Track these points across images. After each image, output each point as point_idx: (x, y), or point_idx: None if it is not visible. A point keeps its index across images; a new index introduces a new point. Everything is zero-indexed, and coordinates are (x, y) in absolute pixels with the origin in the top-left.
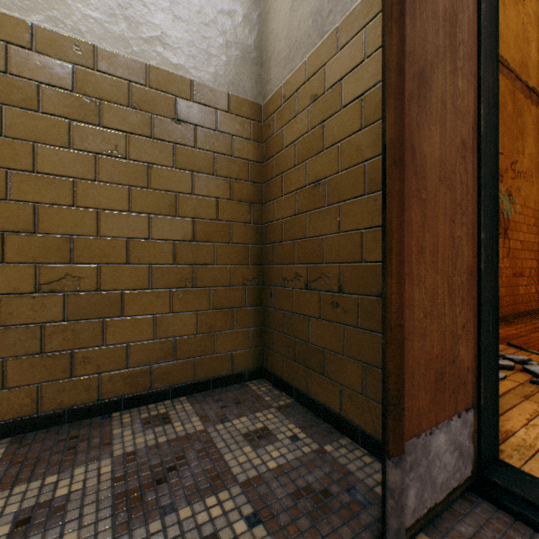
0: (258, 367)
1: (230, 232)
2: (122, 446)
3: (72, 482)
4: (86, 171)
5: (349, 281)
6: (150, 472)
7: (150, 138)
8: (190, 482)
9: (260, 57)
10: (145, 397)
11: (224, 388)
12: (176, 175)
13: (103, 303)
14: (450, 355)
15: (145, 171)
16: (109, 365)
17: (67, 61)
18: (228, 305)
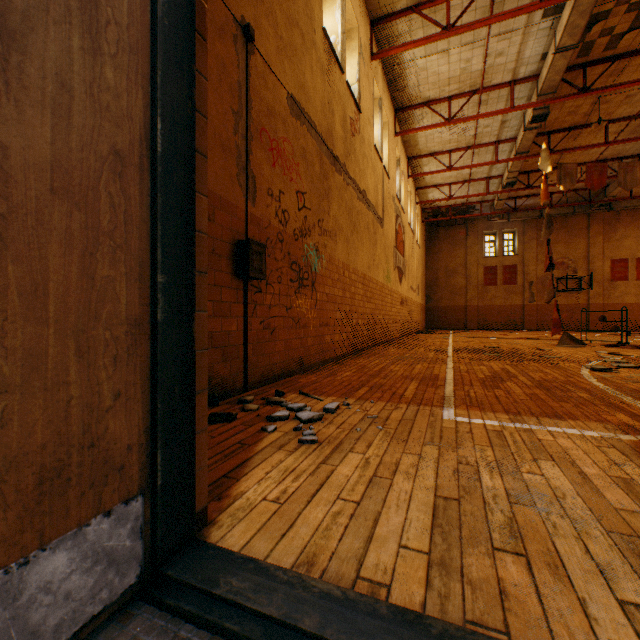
0: None
1: None
2: None
3: None
4: None
5: None
6: None
7: None
8: None
9: None
10: None
11: None
12: None
13: None
14: (86, 438)
15: None
16: None
17: None
18: None
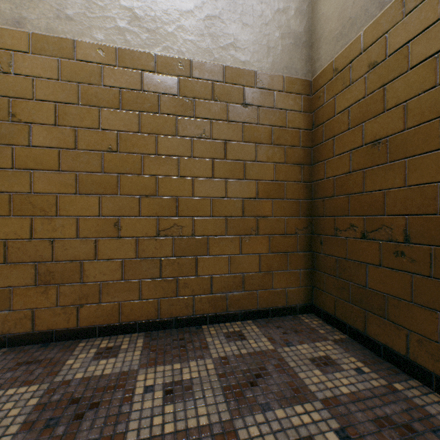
0: (308, 303)
1: (284, 189)
2: (216, 351)
3: (190, 370)
4: (185, 151)
5: (418, 232)
6: (242, 374)
7: (226, 121)
8: (276, 390)
9: (309, 40)
10: (222, 317)
11: (280, 318)
12: (244, 147)
13: (195, 245)
14: None
15: (222, 146)
16: (199, 290)
17: (174, 75)
18: (283, 250)
